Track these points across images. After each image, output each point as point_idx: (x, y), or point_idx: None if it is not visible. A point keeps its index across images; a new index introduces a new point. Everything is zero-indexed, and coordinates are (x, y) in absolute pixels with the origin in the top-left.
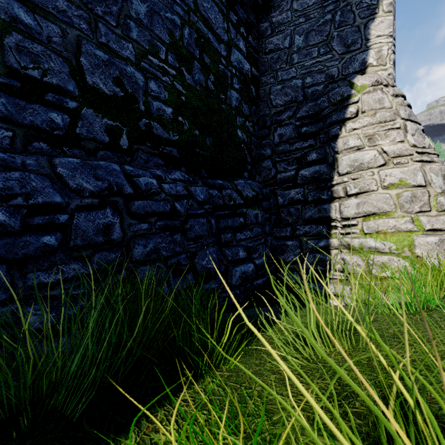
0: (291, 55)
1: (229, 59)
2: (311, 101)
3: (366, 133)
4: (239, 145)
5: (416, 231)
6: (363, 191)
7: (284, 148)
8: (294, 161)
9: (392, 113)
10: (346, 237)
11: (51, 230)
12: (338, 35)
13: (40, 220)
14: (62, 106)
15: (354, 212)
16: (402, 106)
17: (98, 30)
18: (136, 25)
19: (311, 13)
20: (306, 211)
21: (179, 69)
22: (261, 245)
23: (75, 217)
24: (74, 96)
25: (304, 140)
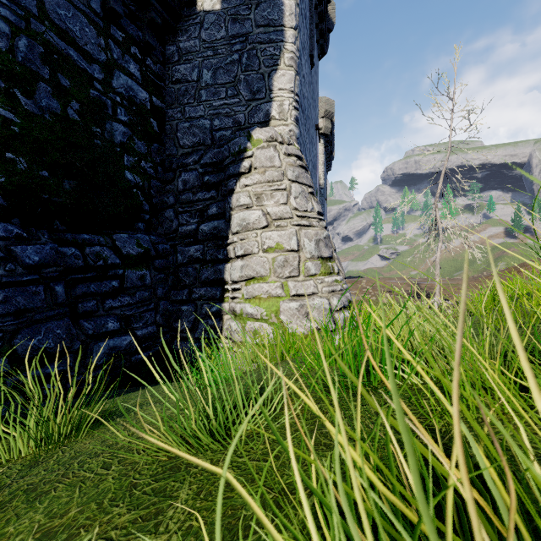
0: (199, 91)
1: (110, 84)
2: (217, 146)
3: (255, 191)
4: (129, 190)
5: (283, 296)
6: (247, 253)
7: (187, 197)
8: (197, 213)
9: (280, 173)
10: (233, 302)
11: None
12: (245, 79)
13: None
14: None
15: (239, 275)
16: (292, 167)
17: None
18: None
19: (219, 48)
20: (204, 271)
21: (6, 90)
22: (148, 312)
23: None
24: None
25: (208, 190)
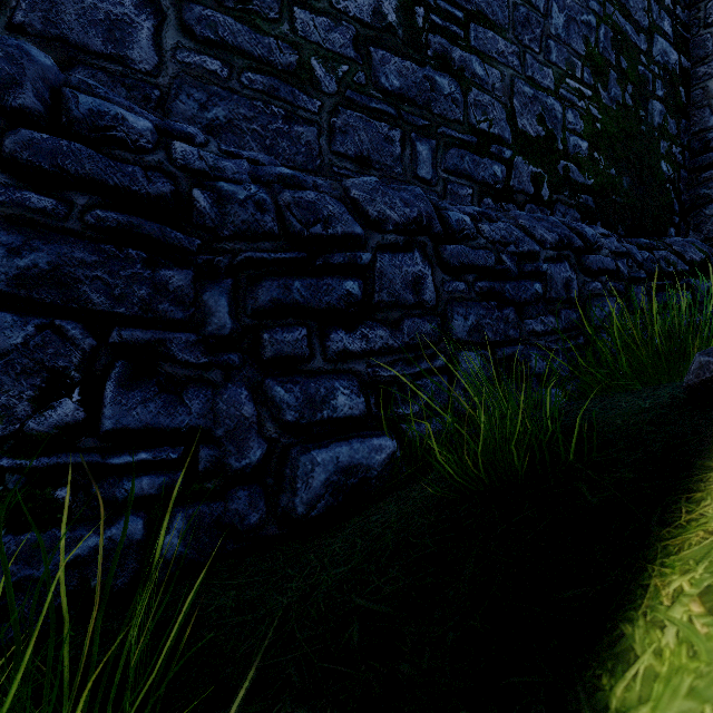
0: None
1: (650, 53)
2: None
3: None
4: (663, 185)
5: None
6: None
7: None
8: None
9: None
10: None
11: (532, 280)
12: None
13: (529, 268)
14: (500, 157)
15: None
16: None
17: (525, 64)
18: (555, 44)
19: None
20: None
21: (593, 87)
22: None
23: (547, 268)
24: (508, 144)
25: None
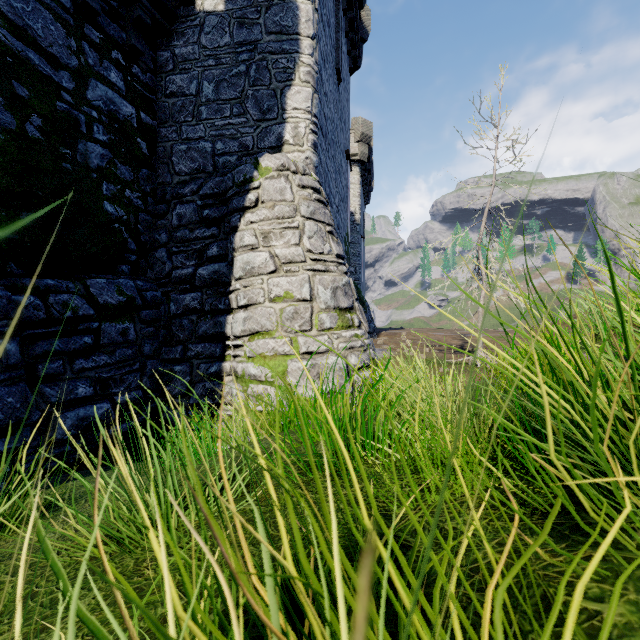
0: (199, 107)
1: (84, 95)
2: (220, 174)
3: (262, 229)
4: (109, 225)
5: (292, 354)
6: (252, 303)
7: (182, 235)
8: (194, 254)
9: (292, 208)
10: (235, 361)
11: None
12: (253, 95)
13: None
14: None
15: (241, 329)
16: (306, 201)
17: None
18: None
19: (222, 57)
20: (201, 324)
21: None
22: (132, 374)
23: None
24: None
25: (208, 226)
